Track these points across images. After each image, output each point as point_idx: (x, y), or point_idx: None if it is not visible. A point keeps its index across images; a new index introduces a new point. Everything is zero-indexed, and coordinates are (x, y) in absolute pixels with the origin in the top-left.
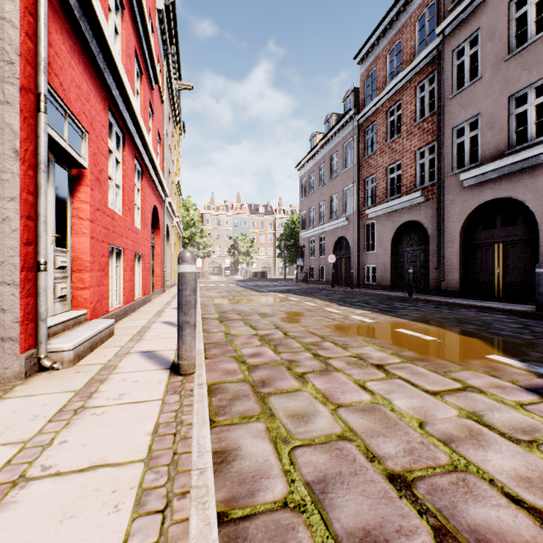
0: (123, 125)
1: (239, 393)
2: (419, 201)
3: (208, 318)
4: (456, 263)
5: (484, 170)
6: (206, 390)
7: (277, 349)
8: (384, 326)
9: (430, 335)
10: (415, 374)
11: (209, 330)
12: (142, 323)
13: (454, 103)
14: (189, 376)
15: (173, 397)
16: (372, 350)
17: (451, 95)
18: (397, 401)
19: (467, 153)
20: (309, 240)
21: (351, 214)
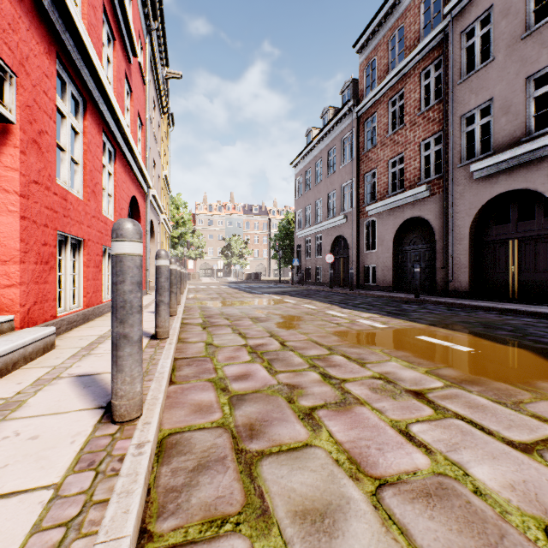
0: (83, 87)
1: (210, 453)
2: (424, 196)
3: (189, 324)
4: (465, 261)
5: (498, 160)
6: (146, 461)
7: (272, 367)
8: (401, 332)
9: (462, 344)
10: (475, 408)
11: (186, 339)
12: (101, 331)
13: (463, 89)
14: (130, 423)
15: (81, 479)
16: (399, 367)
17: (460, 80)
18: (476, 469)
19: (477, 143)
20: (305, 240)
21: (350, 211)
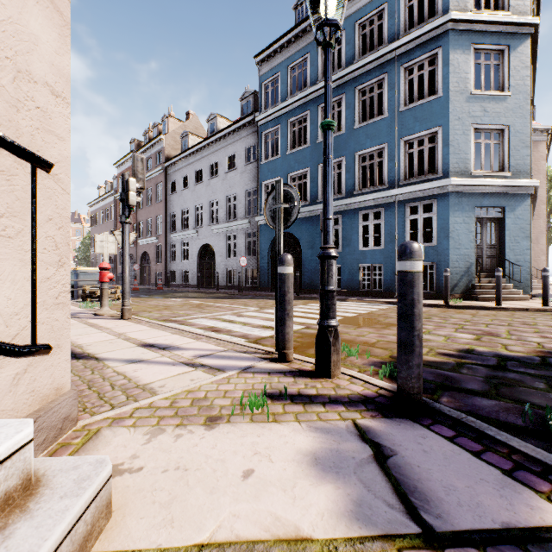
0: None
1: None
2: (133, 246)
3: None
4: (139, 272)
5: (142, 241)
6: None
7: None
8: None
9: None
10: None
11: None
12: None
13: (139, 213)
14: None
15: None
16: None
17: (138, 209)
18: None
19: (142, 233)
20: (96, 255)
21: None
